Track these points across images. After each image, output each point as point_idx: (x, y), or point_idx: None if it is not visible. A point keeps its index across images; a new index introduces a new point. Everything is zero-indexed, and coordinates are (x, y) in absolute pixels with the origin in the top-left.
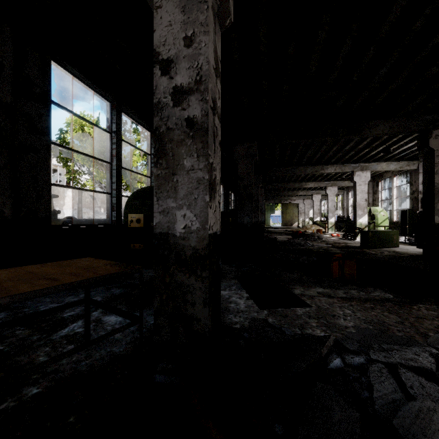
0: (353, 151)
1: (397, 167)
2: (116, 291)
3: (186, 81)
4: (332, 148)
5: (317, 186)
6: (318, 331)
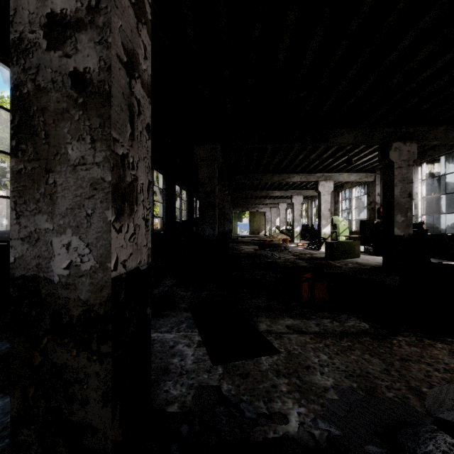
0: (318, 161)
1: (357, 178)
2: (3, 346)
3: (72, 5)
4: (298, 156)
5: (283, 194)
6: (290, 403)
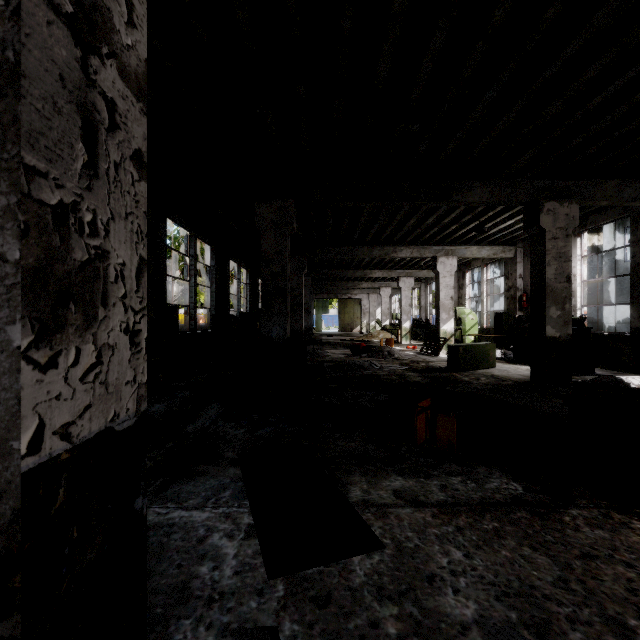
0: (437, 228)
1: (490, 254)
2: None
3: None
4: (408, 220)
5: (386, 275)
6: None
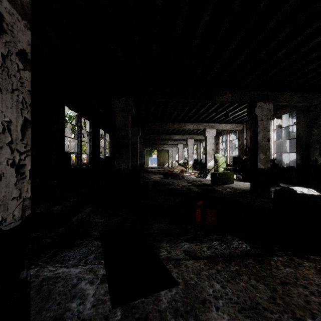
0: (205, 114)
1: (231, 128)
2: None
3: None
4: (191, 110)
5: (181, 138)
6: None
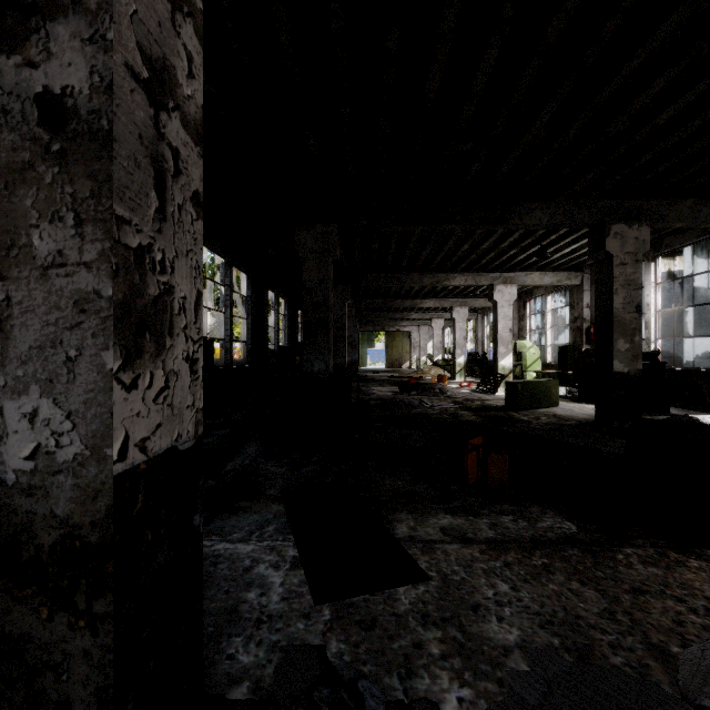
0: (493, 253)
1: (554, 281)
2: None
3: None
4: (462, 245)
5: (438, 305)
6: (445, 680)
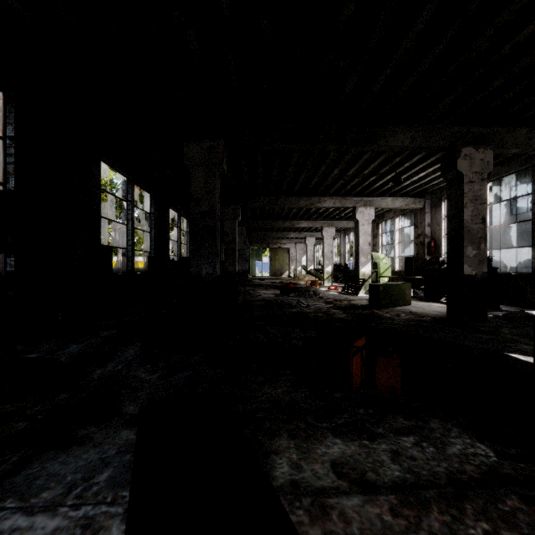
0: (357, 179)
1: (403, 205)
2: None
3: None
4: (332, 171)
5: (311, 226)
6: None
